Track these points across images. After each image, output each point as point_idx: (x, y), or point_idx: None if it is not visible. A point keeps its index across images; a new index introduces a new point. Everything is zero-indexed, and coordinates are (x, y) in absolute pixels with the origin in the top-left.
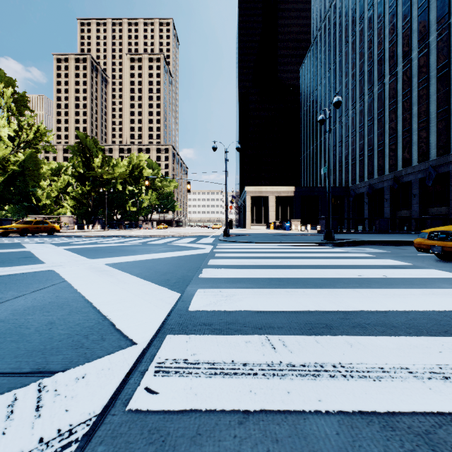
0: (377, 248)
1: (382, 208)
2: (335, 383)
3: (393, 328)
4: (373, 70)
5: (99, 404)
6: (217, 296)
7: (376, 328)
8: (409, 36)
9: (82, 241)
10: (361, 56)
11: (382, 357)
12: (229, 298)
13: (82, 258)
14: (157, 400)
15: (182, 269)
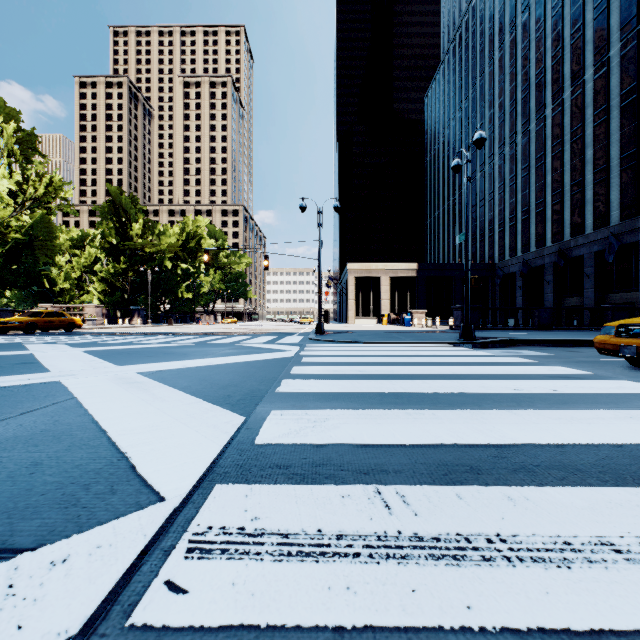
0: (538, 351)
1: (542, 294)
2: (493, 572)
3: (577, 473)
4: (529, 98)
5: (81, 614)
6: (300, 422)
7: (550, 473)
8: (581, 49)
9: (111, 340)
10: (513, 78)
11: (567, 523)
12: (319, 424)
13: (107, 365)
14: (183, 605)
15: (252, 380)
